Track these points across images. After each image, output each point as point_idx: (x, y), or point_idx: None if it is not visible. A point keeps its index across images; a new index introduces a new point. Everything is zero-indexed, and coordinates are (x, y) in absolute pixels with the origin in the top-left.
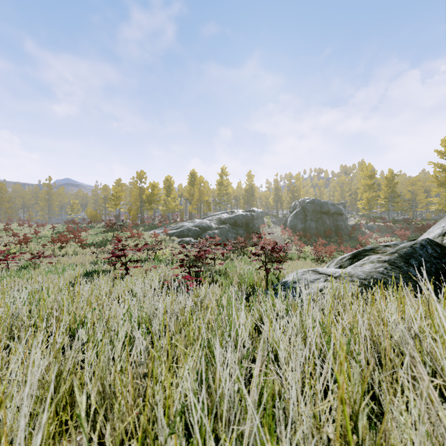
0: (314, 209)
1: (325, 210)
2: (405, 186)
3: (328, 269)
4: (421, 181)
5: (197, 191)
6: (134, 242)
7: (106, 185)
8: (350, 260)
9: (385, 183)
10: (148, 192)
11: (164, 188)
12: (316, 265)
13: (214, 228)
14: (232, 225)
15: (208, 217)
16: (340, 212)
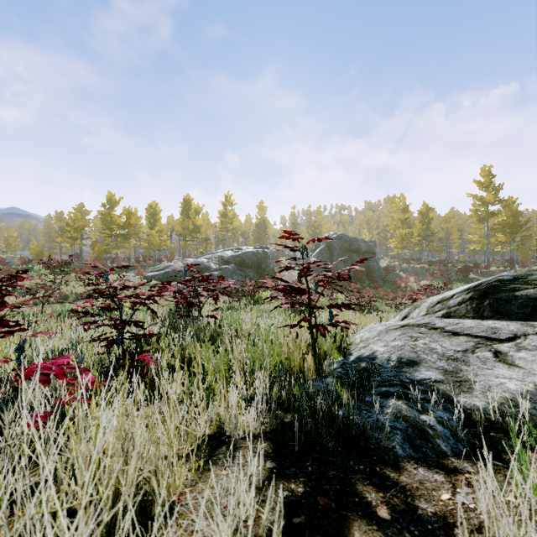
0: (342, 246)
1: (355, 247)
2: (437, 224)
3: (461, 321)
4: (454, 218)
5: (192, 222)
6: (87, 289)
7: (63, 213)
8: (472, 301)
9: (419, 218)
10: (121, 221)
11: (147, 218)
12: (363, 316)
13: (214, 270)
14: (238, 265)
15: (206, 255)
16: (372, 251)
